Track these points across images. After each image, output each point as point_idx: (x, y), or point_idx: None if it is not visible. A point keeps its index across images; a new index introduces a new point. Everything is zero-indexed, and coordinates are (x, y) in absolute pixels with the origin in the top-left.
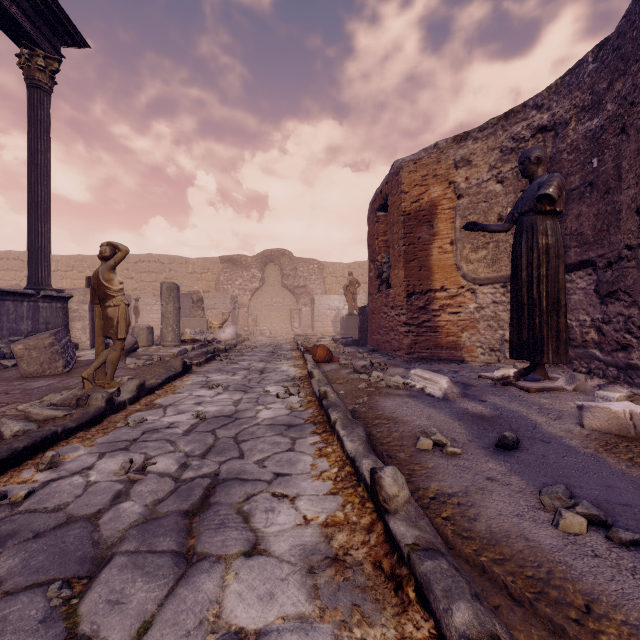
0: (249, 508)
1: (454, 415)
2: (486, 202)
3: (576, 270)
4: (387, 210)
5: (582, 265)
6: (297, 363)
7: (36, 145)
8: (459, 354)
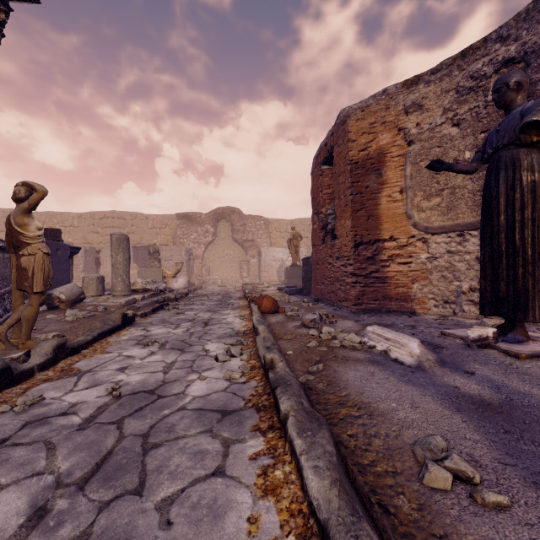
0: None
1: (446, 400)
2: (440, 147)
3: None
4: (331, 163)
5: None
6: (243, 314)
7: None
8: (409, 306)
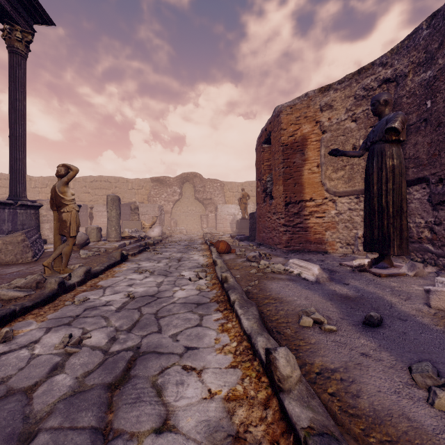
0: (162, 381)
1: (326, 296)
2: (344, 136)
3: (413, 185)
4: (270, 143)
5: (418, 181)
6: (205, 254)
7: (15, 95)
8: (323, 247)
